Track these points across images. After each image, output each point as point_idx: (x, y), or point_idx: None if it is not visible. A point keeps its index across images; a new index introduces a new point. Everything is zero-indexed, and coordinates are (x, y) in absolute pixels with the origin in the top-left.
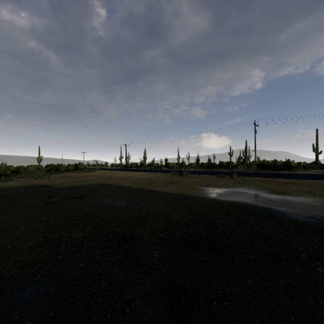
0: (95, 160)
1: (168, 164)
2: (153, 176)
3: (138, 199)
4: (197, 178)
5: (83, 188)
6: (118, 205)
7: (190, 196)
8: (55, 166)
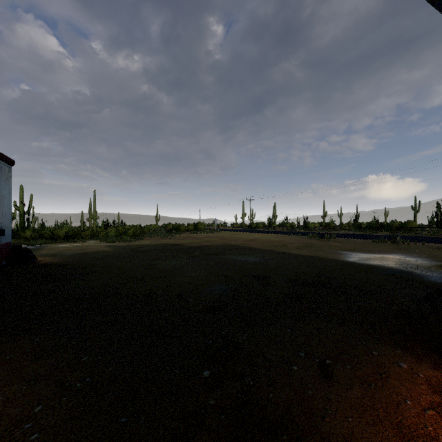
0: (215, 219)
1: (308, 225)
2: (284, 239)
3: (268, 258)
4: (342, 243)
5: (213, 247)
6: (251, 260)
7: (324, 258)
8: (175, 226)
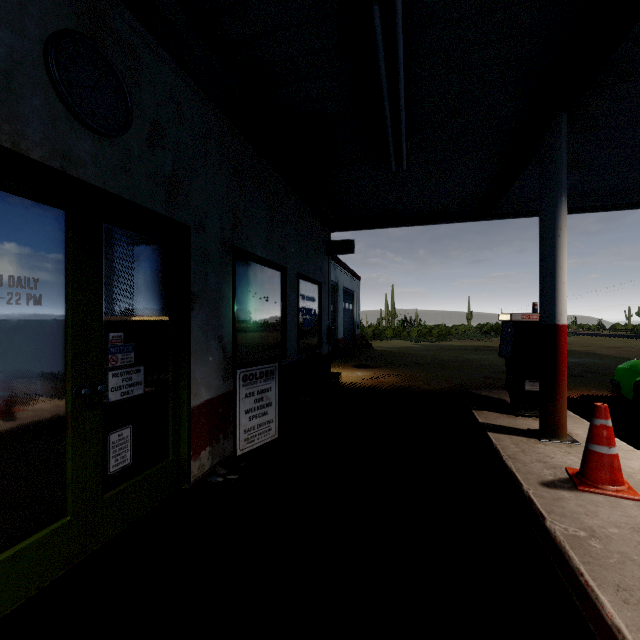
0: None
1: None
2: None
3: (601, 361)
4: None
5: None
6: (570, 360)
7: None
8: (494, 327)
